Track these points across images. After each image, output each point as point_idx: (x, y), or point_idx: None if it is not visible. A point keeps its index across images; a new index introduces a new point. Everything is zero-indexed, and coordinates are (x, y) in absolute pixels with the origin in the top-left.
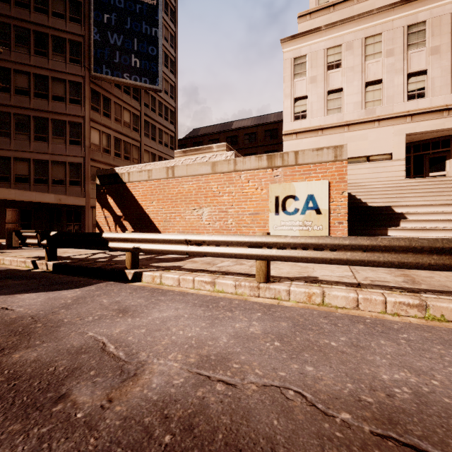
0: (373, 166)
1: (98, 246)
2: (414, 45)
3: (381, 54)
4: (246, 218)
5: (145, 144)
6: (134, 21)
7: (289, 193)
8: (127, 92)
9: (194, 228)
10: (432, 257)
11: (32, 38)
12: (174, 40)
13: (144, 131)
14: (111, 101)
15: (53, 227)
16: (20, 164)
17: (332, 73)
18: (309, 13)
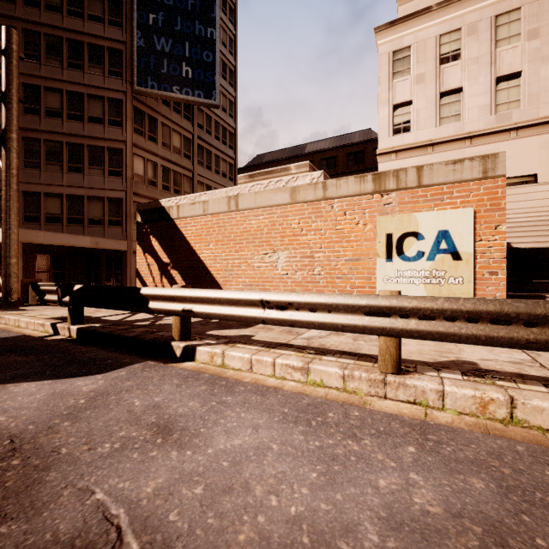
0: (508, 193)
1: (135, 306)
2: None
3: (520, 36)
4: (341, 266)
5: (198, 174)
6: (185, 21)
7: (408, 228)
8: (177, 110)
9: (266, 280)
10: None
11: (65, 48)
12: (233, 45)
13: (197, 157)
14: (157, 121)
15: (90, 277)
16: (52, 200)
17: (448, 67)
18: None
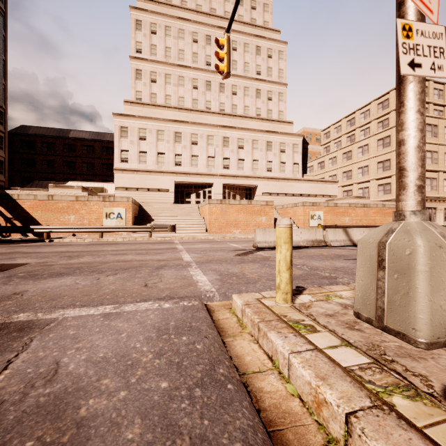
0: (161, 194)
1: (28, 231)
2: (178, 142)
3: (165, 140)
4: (93, 220)
5: None
6: None
7: (111, 211)
8: None
9: (66, 224)
10: (138, 229)
11: None
12: (3, 43)
13: None
14: None
15: None
16: None
17: (142, 142)
18: (130, 102)
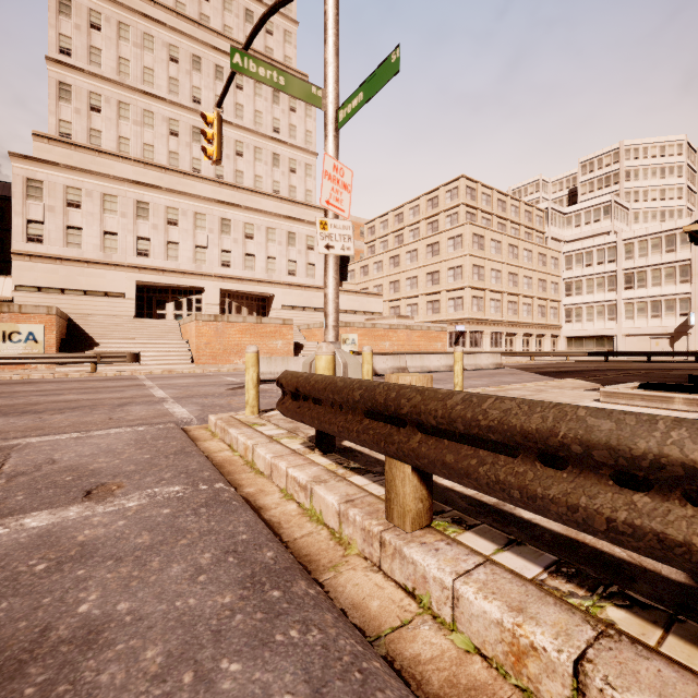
0: (111, 301)
1: None
2: (142, 217)
3: (118, 213)
4: None
5: None
6: None
7: (15, 330)
8: None
9: None
10: (71, 360)
11: None
12: None
13: None
14: None
15: None
16: None
17: (73, 211)
18: (48, 137)
